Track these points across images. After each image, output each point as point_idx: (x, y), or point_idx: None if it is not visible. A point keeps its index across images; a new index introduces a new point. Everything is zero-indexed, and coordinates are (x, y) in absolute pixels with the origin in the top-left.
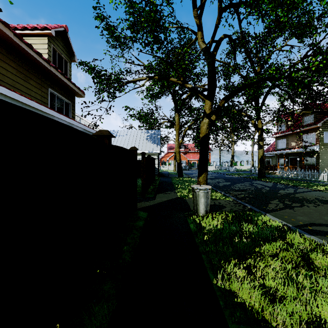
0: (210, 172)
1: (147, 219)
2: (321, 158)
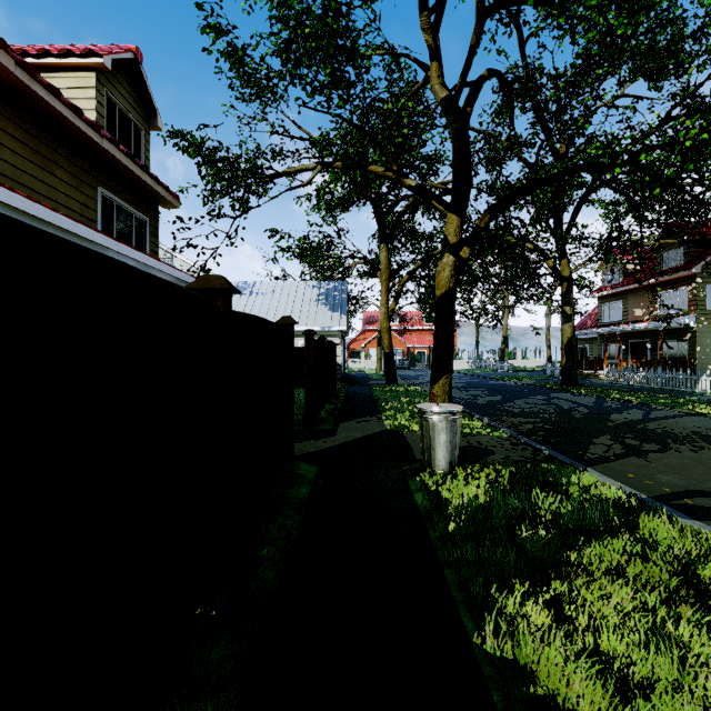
0: (457, 373)
1: (318, 480)
2: (699, 343)
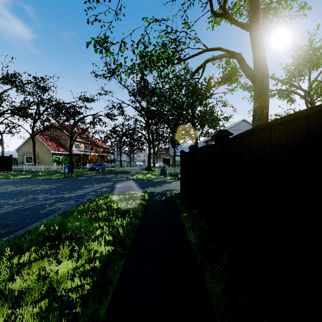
0: None
1: None
2: None
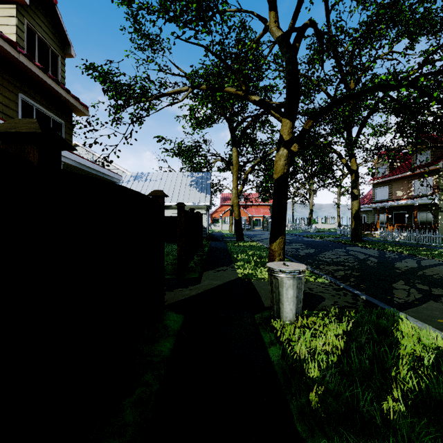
0: None
1: (182, 333)
2: (440, 214)
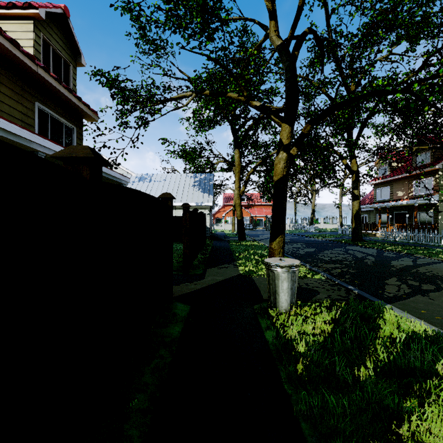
0: None
1: (189, 319)
2: (440, 214)
